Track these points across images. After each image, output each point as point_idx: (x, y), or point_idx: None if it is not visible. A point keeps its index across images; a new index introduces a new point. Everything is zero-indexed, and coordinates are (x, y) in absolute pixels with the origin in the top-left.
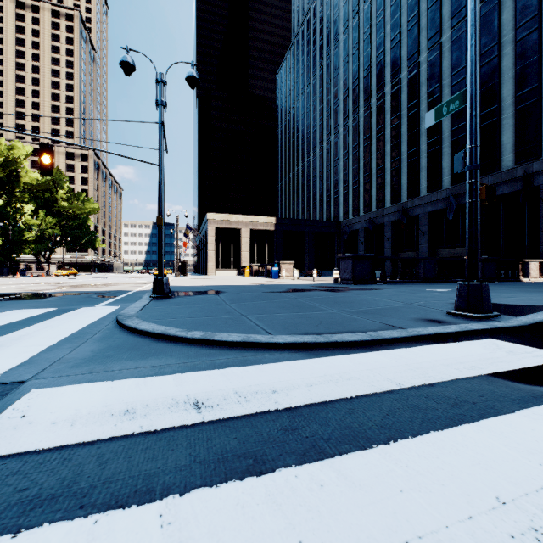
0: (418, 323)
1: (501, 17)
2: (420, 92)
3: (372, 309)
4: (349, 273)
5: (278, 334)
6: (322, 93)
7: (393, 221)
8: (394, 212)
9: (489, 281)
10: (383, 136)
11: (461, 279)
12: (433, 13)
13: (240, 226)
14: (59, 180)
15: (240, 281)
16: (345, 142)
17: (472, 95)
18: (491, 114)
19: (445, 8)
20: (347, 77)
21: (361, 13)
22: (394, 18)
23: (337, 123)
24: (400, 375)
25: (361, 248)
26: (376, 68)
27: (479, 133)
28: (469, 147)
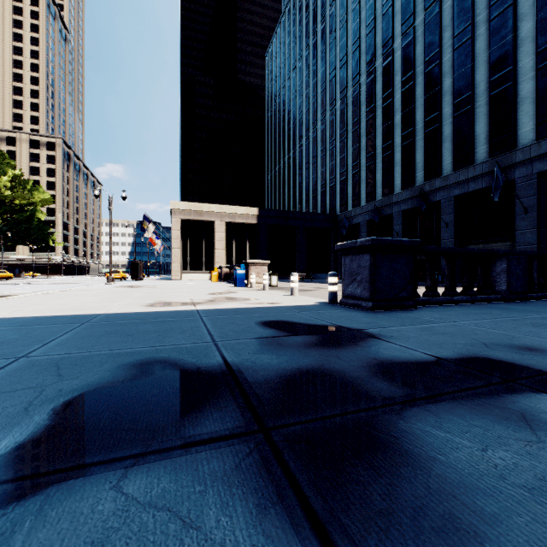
0: None
1: None
2: (442, 39)
3: None
4: (364, 283)
5: None
6: (316, 65)
7: (404, 210)
8: (406, 199)
9: None
10: (392, 103)
11: None
12: None
13: (213, 219)
14: (0, 164)
15: (163, 294)
16: (343, 118)
17: None
18: None
19: None
20: (345, 40)
21: None
22: None
23: (333, 97)
24: None
25: None
26: (382, 20)
27: (536, 78)
28: None
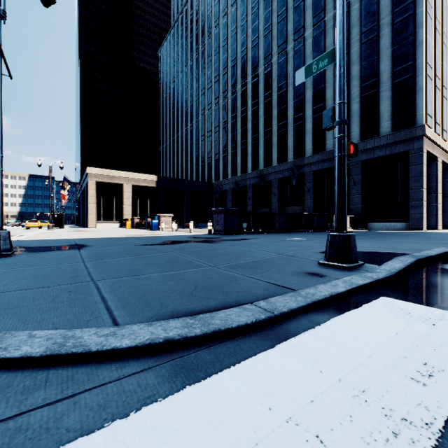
0: (302, 279)
1: (326, 40)
2: (272, 86)
3: (249, 262)
4: (222, 225)
5: (129, 321)
6: (198, 74)
7: (253, 184)
8: (254, 177)
9: (321, 231)
10: (246, 116)
11: (303, 229)
12: (281, 26)
13: (122, 182)
14: None
15: (118, 233)
16: (217, 117)
17: (341, 52)
18: (320, 109)
19: (290, 25)
20: (218, 64)
21: (229, 15)
22: (254, 24)
23: (210, 101)
24: (357, 431)
25: (229, 205)
26: (240, 61)
27: (312, 122)
28: (339, 102)
